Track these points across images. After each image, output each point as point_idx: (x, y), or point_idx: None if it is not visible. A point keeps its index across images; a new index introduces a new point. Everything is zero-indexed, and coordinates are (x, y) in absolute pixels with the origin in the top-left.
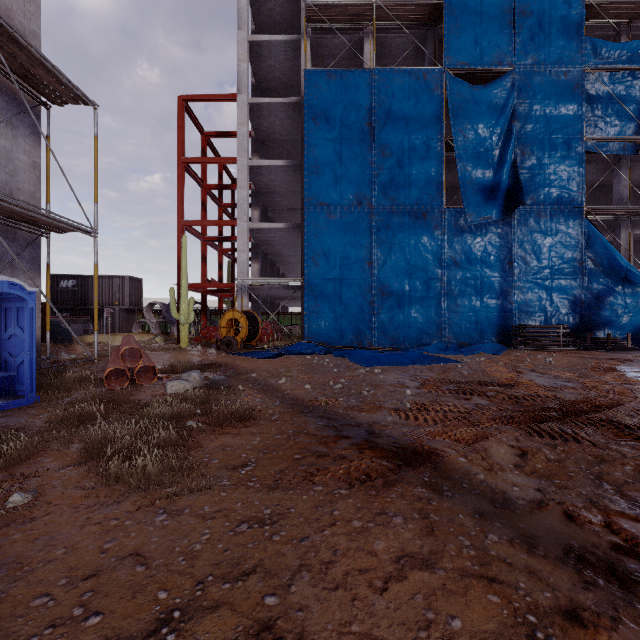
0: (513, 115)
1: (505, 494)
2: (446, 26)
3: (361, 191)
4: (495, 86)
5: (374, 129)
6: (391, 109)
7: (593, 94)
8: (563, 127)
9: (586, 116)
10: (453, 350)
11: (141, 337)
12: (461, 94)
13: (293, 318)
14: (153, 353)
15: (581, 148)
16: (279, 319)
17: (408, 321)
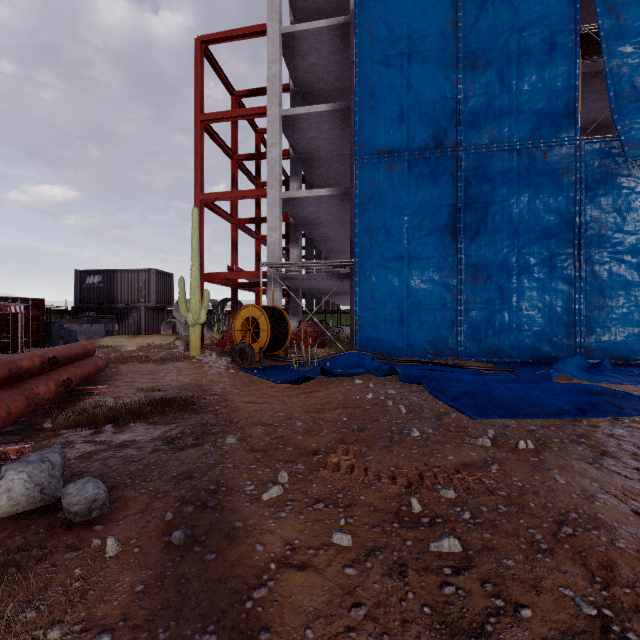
0: None
1: None
2: None
3: (440, 126)
4: None
5: (460, 31)
6: None
7: None
8: None
9: None
10: (611, 371)
11: (164, 340)
12: None
13: (343, 317)
14: (135, 367)
15: None
16: (326, 319)
17: (517, 321)
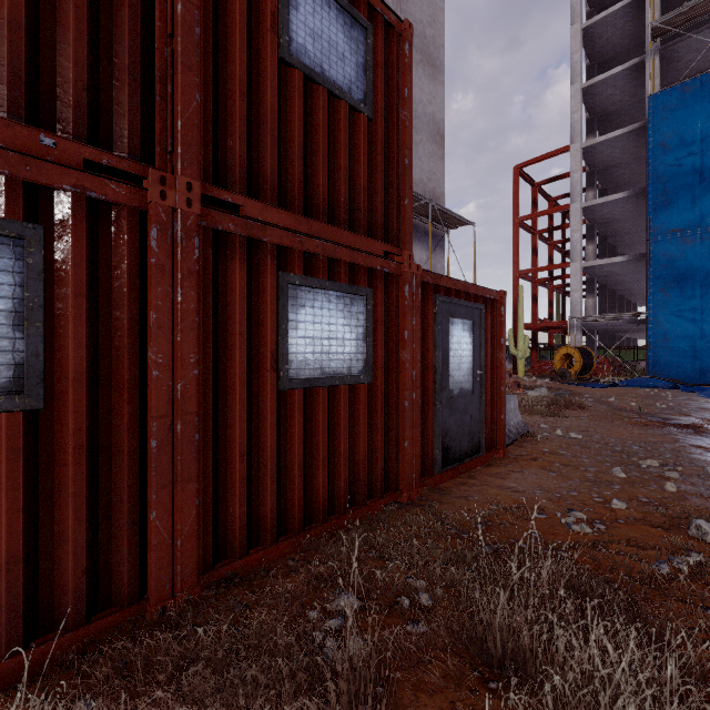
0: None
1: None
2: None
3: None
4: None
5: None
6: None
7: None
8: None
9: None
10: None
11: None
12: None
13: (639, 353)
14: None
15: None
16: (620, 354)
17: None
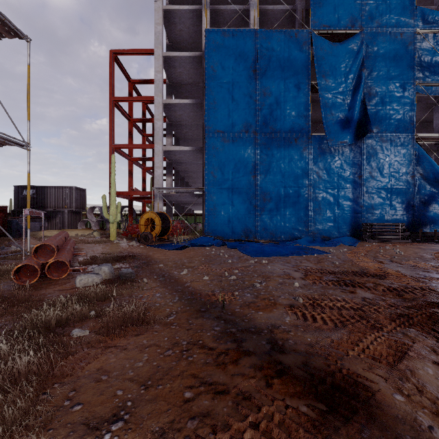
0: (362, 65)
1: None
2: None
3: (248, 122)
4: (349, 43)
5: (258, 75)
6: (270, 60)
7: (421, 50)
8: (399, 74)
9: (416, 67)
10: (319, 242)
11: (83, 232)
12: (323, 49)
13: (197, 218)
14: (85, 245)
15: (413, 90)
16: (187, 219)
17: (283, 220)
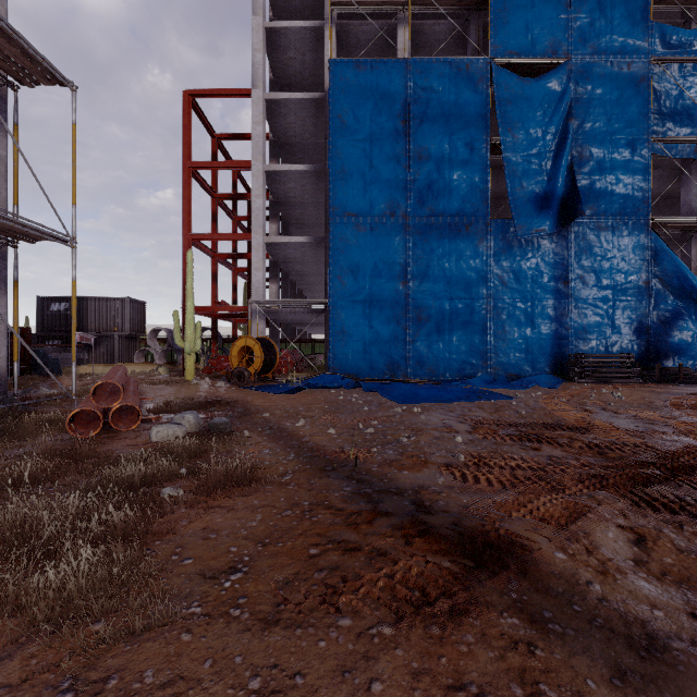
0: (569, 112)
1: (646, 626)
2: (492, 10)
3: (394, 199)
4: (549, 79)
5: (409, 128)
6: (429, 105)
7: (660, 89)
8: (626, 126)
9: (652, 114)
10: (501, 383)
11: (143, 368)
12: (509, 88)
13: (316, 346)
14: (151, 387)
15: (647, 150)
16: (301, 347)
17: (448, 349)
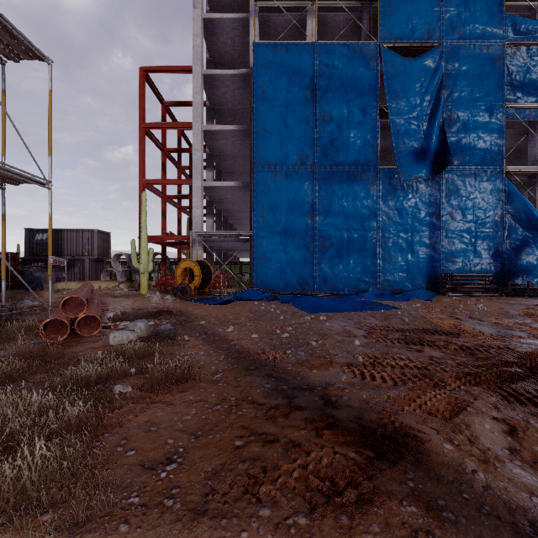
0: (441, 84)
1: (527, 513)
2: (381, 4)
3: (304, 152)
4: (425, 58)
5: (316, 97)
6: (331, 79)
7: (512, 66)
8: (486, 95)
9: (506, 86)
10: (388, 296)
11: (107, 284)
12: (394, 65)
13: (243, 267)
14: (113, 299)
15: (502, 114)
16: (231, 268)
17: (347, 270)
